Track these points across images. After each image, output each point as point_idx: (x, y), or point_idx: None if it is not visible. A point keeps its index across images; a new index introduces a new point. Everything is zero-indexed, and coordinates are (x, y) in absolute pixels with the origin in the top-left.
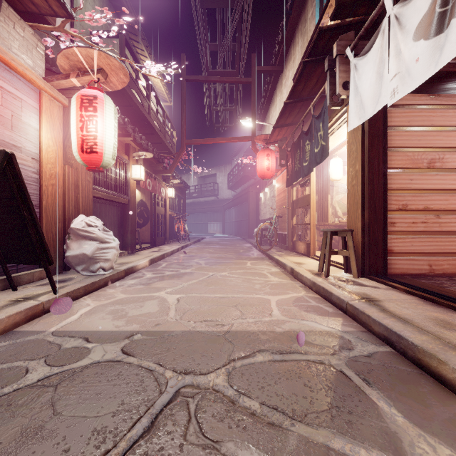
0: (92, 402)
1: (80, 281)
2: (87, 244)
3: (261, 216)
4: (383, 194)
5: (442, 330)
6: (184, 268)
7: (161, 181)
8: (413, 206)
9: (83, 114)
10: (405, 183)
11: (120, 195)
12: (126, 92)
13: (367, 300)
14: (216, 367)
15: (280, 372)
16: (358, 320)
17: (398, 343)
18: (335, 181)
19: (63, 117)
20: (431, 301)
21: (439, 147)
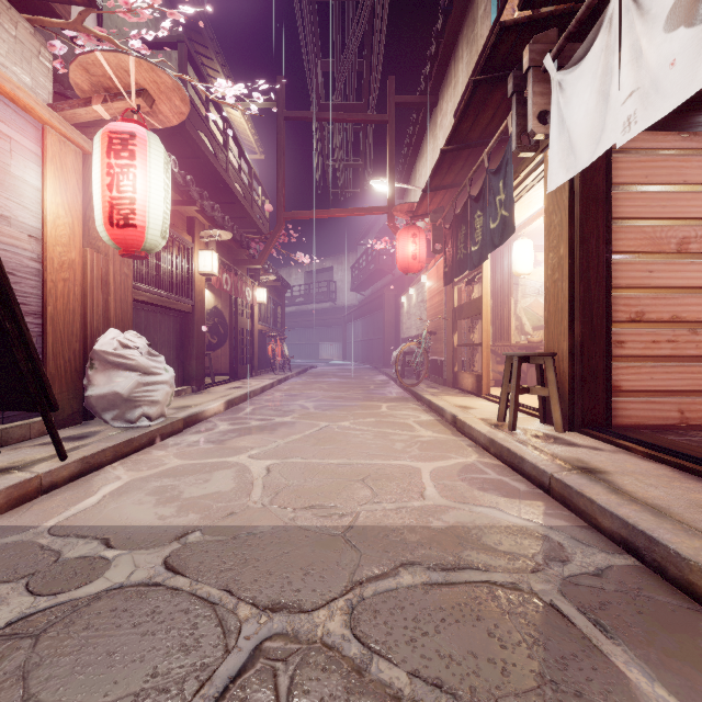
0: (99, 672)
1: (108, 437)
2: (122, 377)
3: (402, 333)
4: (605, 295)
5: None
6: (281, 416)
7: (246, 277)
8: (654, 315)
9: (113, 163)
10: (640, 277)
11: (178, 298)
12: (189, 136)
13: (585, 471)
14: (329, 596)
15: (443, 607)
16: (572, 506)
17: (649, 550)
18: (522, 276)
19: (84, 171)
20: (693, 473)
21: (697, 217)
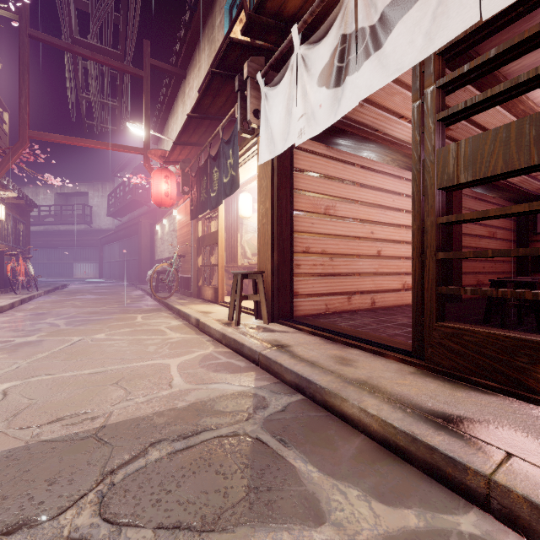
0: None
1: None
2: None
3: (157, 255)
4: (291, 236)
5: (341, 367)
6: (24, 336)
7: None
8: (314, 249)
9: None
10: (308, 226)
11: None
12: None
13: (278, 347)
14: (77, 496)
15: (184, 466)
16: (271, 371)
17: (308, 388)
18: (245, 218)
19: None
20: (330, 339)
21: (333, 195)
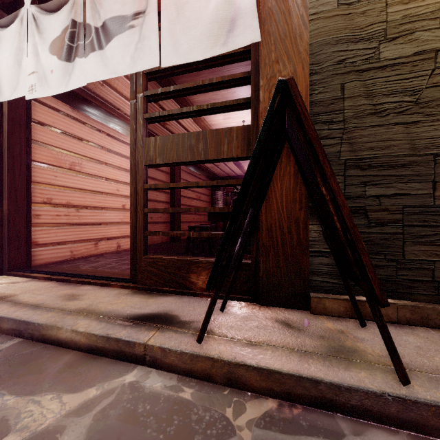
0: None
1: None
2: None
3: None
4: (27, 186)
5: (66, 303)
6: None
7: None
8: (58, 201)
9: None
10: (50, 178)
11: None
12: None
13: None
14: None
15: None
16: None
17: (27, 329)
18: None
19: None
20: (66, 281)
21: (79, 154)
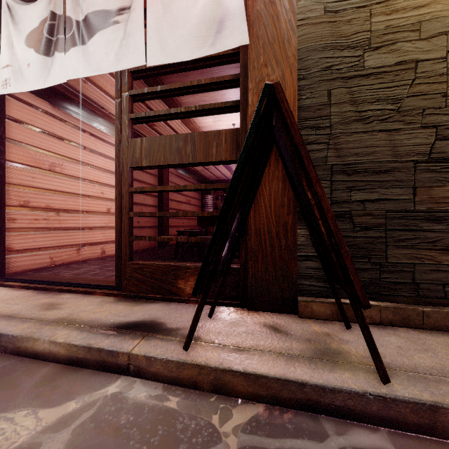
0: None
1: None
2: None
3: None
4: (1, 188)
5: (45, 313)
6: None
7: None
8: (36, 204)
9: None
10: (27, 180)
11: None
12: None
13: None
14: None
15: None
16: None
17: None
18: None
19: None
20: (44, 289)
21: (60, 154)
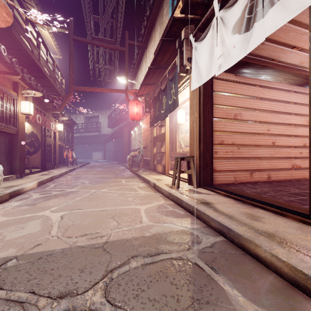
0: None
1: None
2: None
3: (132, 147)
4: (211, 134)
5: (251, 221)
6: (70, 188)
7: (51, 117)
8: (226, 142)
9: None
10: (222, 127)
11: (7, 126)
12: (14, 37)
13: (205, 204)
14: (94, 282)
15: (151, 275)
16: (201, 218)
17: (228, 233)
18: (181, 124)
19: None
20: (240, 200)
21: (239, 106)
